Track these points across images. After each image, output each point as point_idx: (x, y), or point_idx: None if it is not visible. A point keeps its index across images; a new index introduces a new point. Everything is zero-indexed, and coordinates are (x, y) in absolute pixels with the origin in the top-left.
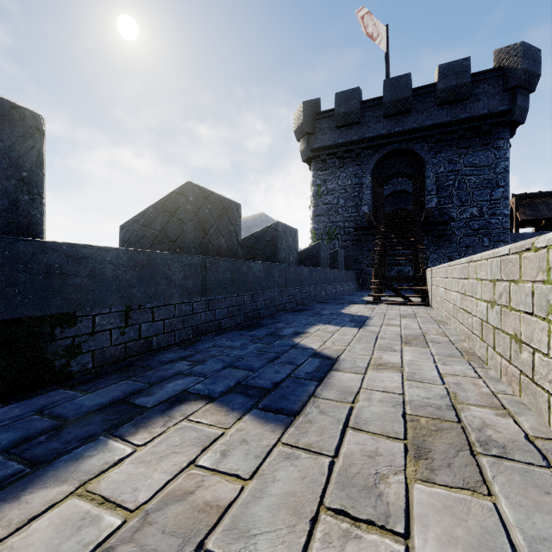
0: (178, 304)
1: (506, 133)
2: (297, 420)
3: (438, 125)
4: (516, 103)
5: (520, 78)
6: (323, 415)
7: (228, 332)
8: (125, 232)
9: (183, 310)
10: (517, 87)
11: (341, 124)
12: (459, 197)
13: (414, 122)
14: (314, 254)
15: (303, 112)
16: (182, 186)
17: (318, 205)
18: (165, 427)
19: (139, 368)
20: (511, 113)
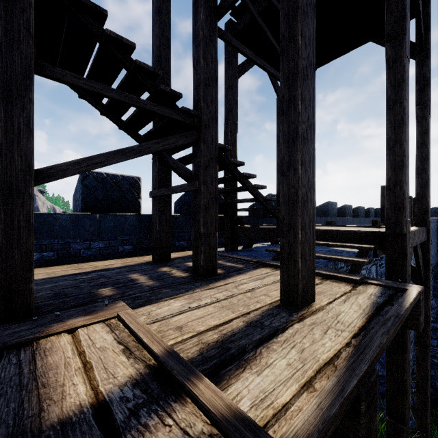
0: None
1: None
2: None
3: None
4: None
5: None
6: None
7: None
8: None
9: None
10: None
11: None
12: None
13: None
14: None
15: None
16: (432, 208)
17: None
18: None
19: None
20: None
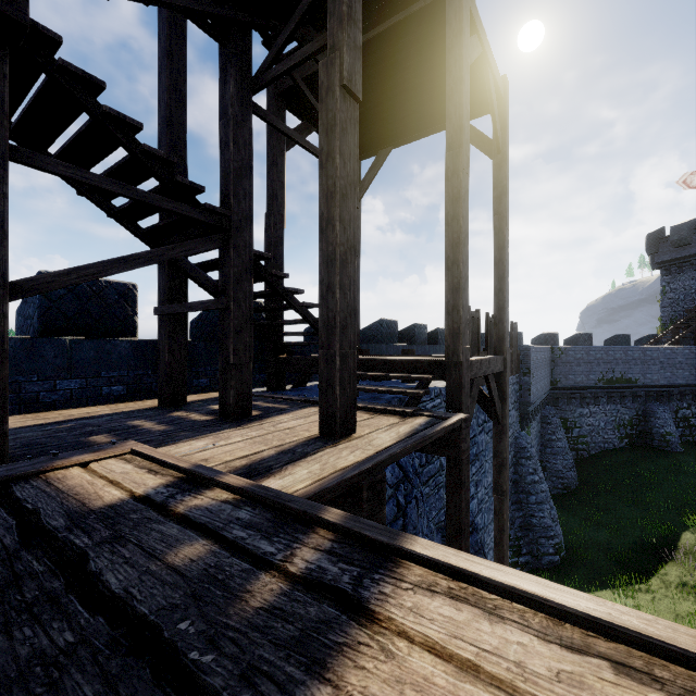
0: None
1: None
2: None
3: None
4: None
5: None
6: None
7: None
8: (531, 341)
9: None
10: None
11: (675, 247)
12: None
13: None
14: (614, 340)
15: (646, 241)
16: (542, 333)
17: (663, 300)
18: None
19: None
20: None
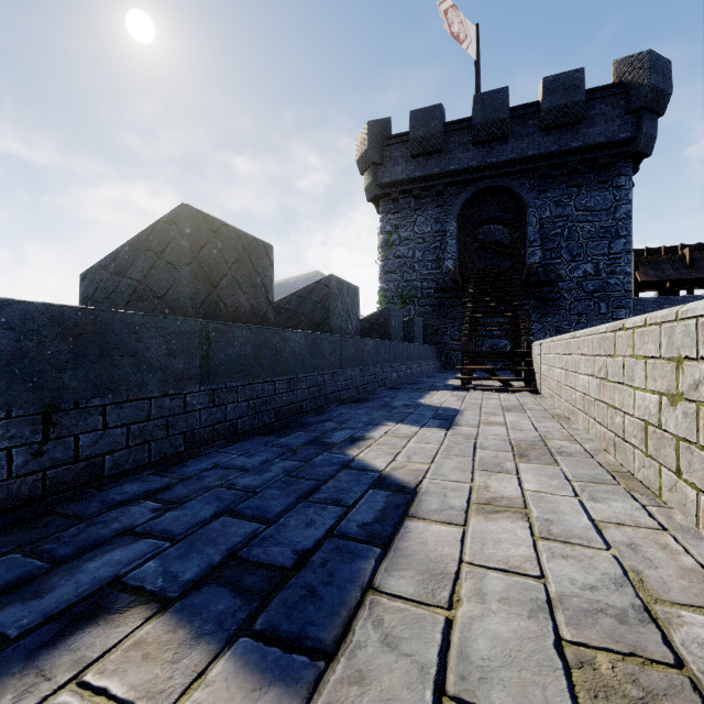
0: (157, 397)
1: (629, 168)
2: (333, 671)
3: (543, 156)
4: (641, 130)
5: (646, 97)
6: (390, 648)
7: (247, 438)
8: (88, 283)
9: (166, 406)
10: (642, 109)
11: (417, 152)
12: (569, 249)
13: (512, 152)
14: (382, 323)
15: (368, 135)
16: (173, 211)
17: (388, 259)
18: (21, 703)
19: (63, 518)
20: (635, 142)
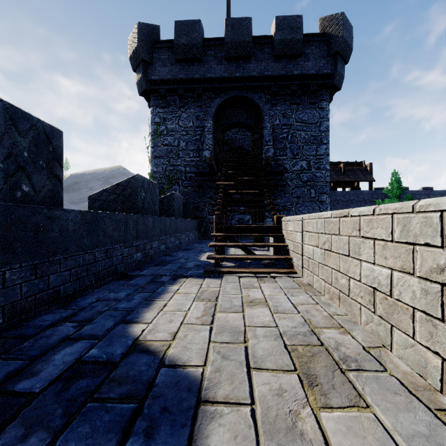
0: None
1: (328, 96)
2: None
3: (275, 77)
4: (337, 69)
5: (341, 46)
6: None
7: None
8: None
9: None
10: (337, 54)
11: (181, 57)
12: (291, 149)
13: (254, 70)
14: (129, 194)
15: (137, 34)
16: None
17: (157, 146)
18: None
19: None
20: (333, 77)
